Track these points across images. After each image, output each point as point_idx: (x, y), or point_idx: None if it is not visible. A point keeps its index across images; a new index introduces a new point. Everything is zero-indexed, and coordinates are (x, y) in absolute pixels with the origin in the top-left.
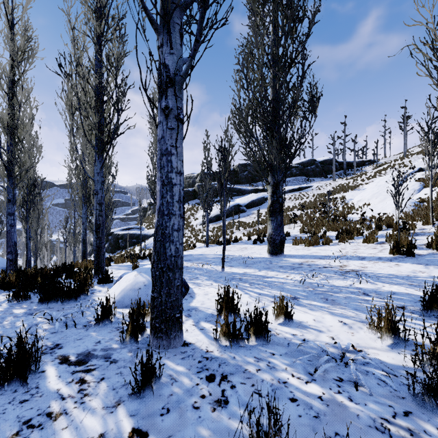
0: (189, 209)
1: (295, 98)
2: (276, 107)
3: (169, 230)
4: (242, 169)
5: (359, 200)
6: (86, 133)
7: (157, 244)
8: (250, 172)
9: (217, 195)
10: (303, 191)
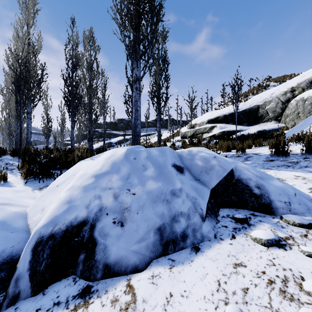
0: (83, 145)
1: (93, 102)
2: (90, 103)
3: (28, 137)
4: (120, 122)
5: (153, 139)
6: (11, 111)
7: (26, 139)
8: (124, 124)
9: (102, 137)
10: (150, 136)
